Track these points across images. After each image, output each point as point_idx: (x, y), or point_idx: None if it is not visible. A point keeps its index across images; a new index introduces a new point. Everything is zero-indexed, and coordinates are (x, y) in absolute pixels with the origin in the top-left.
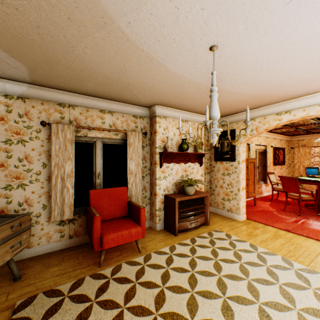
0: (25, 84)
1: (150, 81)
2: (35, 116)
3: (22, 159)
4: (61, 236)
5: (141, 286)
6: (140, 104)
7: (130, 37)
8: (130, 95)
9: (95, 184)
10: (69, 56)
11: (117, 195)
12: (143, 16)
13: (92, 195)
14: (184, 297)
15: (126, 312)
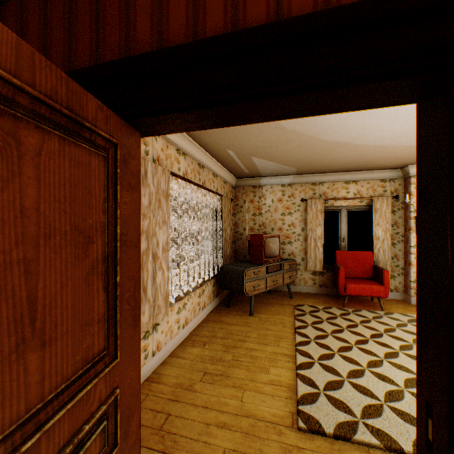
0: (292, 176)
1: (390, 154)
2: (296, 195)
3: (290, 225)
4: (313, 283)
5: (375, 322)
6: (388, 168)
7: (362, 144)
8: (373, 165)
9: (340, 247)
10: (322, 159)
11: (361, 258)
12: (368, 137)
13: (337, 255)
14: (414, 337)
15: (360, 326)
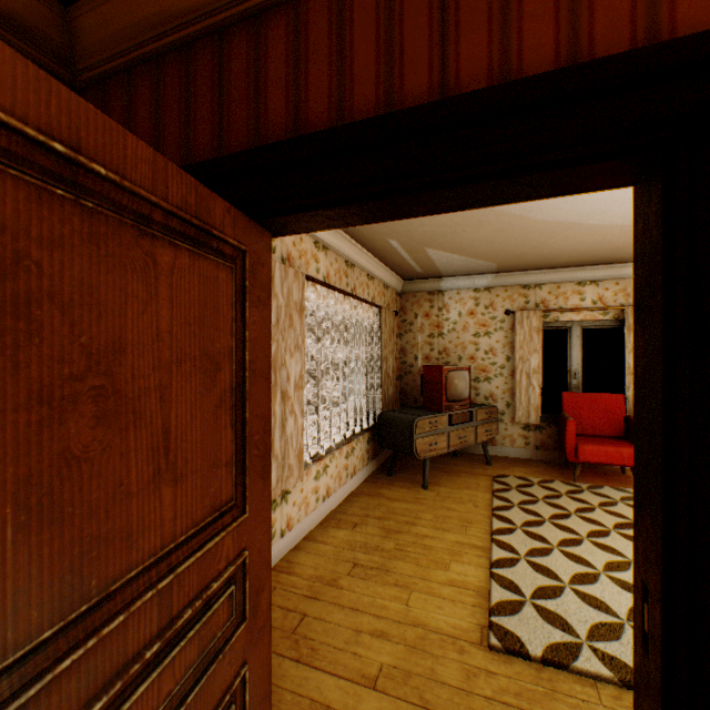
0: (490, 275)
1: None
2: (498, 305)
3: (487, 352)
4: (524, 443)
5: (625, 506)
6: None
7: (601, 224)
8: (624, 255)
9: (569, 386)
10: (537, 249)
11: (604, 404)
12: (611, 214)
13: (563, 399)
14: None
15: (598, 510)
